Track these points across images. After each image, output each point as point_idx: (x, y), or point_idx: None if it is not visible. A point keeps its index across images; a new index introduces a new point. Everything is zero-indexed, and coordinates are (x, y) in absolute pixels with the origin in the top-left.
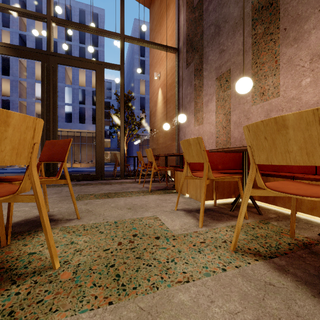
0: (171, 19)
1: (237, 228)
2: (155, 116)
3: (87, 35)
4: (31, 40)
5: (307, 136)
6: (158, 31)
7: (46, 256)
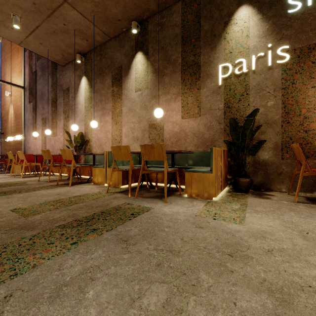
0: (20, 62)
1: (16, 172)
2: (7, 123)
3: None
4: None
5: (22, 155)
6: (10, 58)
7: None
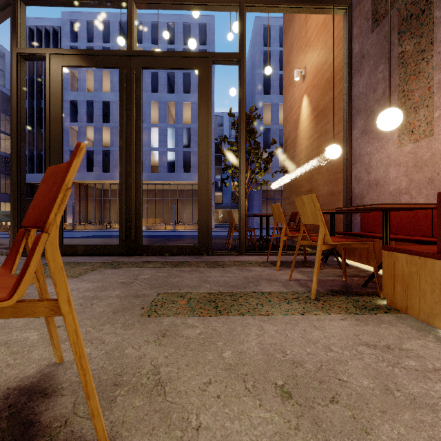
0: None
1: None
2: (295, 146)
3: None
4: None
5: None
6: None
7: None
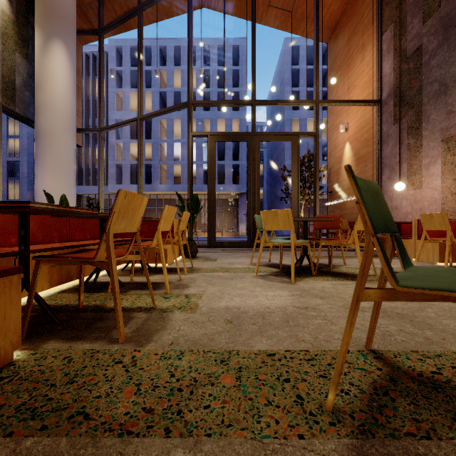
0: (368, 63)
1: None
2: (339, 175)
3: (227, 75)
4: (170, 96)
5: None
6: (344, 73)
7: None
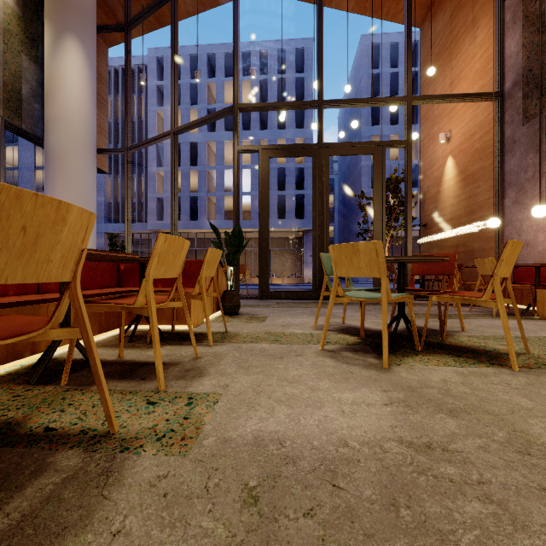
0: (482, 44)
1: None
2: (437, 202)
3: (289, 85)
4: None
5: None
6: (444, 64)
7: (500, 348)
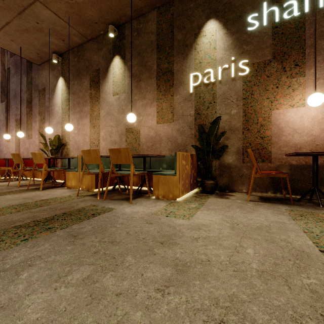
0: None
1: None
2: None
3: None
4: None
5: None
6: None
7: None
